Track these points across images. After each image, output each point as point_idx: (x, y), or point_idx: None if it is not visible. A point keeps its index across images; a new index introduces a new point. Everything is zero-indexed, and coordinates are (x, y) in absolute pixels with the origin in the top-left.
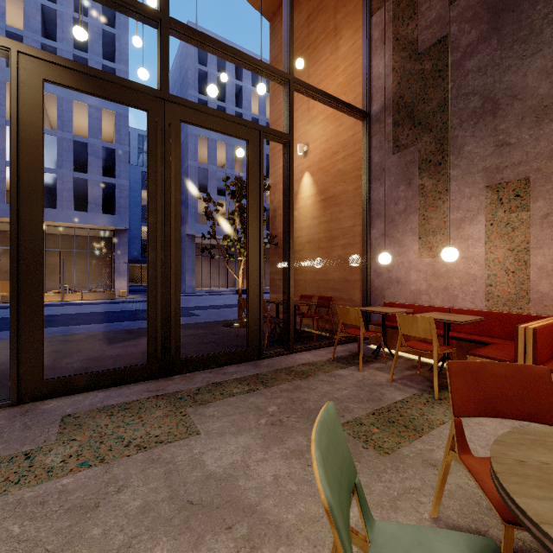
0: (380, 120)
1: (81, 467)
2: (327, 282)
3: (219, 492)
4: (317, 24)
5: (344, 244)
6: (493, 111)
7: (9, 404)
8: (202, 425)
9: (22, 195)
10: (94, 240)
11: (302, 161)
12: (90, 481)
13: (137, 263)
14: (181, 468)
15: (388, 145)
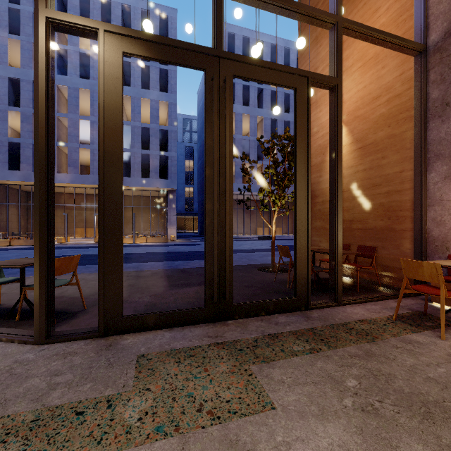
0: (442, 49)
1: (157, 433)
2: (365, 231)
3: None
4: None
5: (388, 192)
6: None
7: (97, 336)
8: (274, 394)
9: (107, 155)
10: (154, 199)
11: None
12: None
13: (182, 216)
14: None
15: None
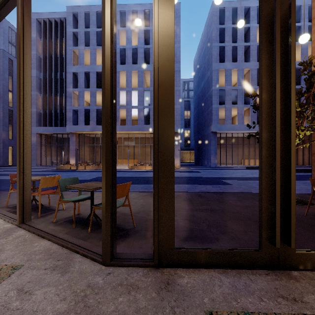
0: None
1: None
2: None
3: None
4: None
5: None
6: None
7: (152, 265)
8: None
9: (160, 88)
10: None
11: None
12: None
13: (182, 150)
14: None
15: None
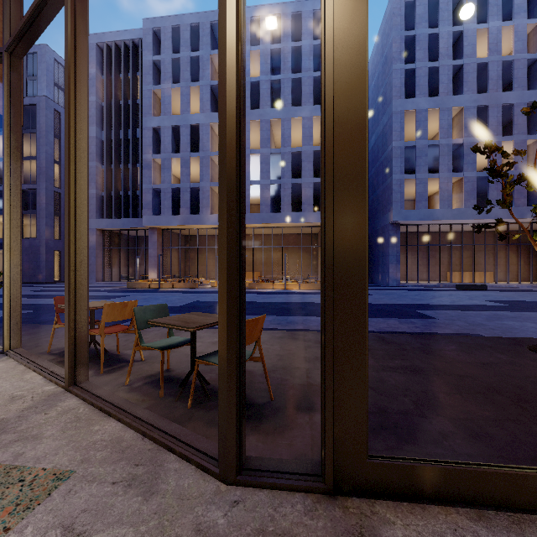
0: None
1: None
2: None
3: None
4: None
5: None
6: None
7: (322, 490)
8: None
9: (337, 126)
10: (304, 237)
11: None
12: None
13: None
14: None
15: None
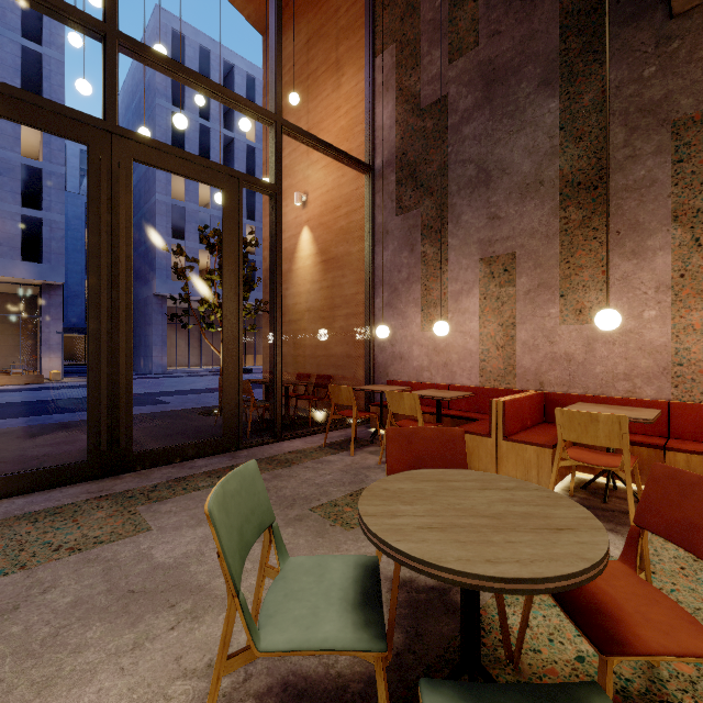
0: (384, 176)
1: None
2: (328, 358)
3: (167, 579)
4: (318, 52)
5: (347, 315)
6: (486, 182)
7: None
8: (155, 521)
9: None
10: (7, 299)
11: (301, 212)
12: (6, 588)
13: (79, 333)
14: (124, 564)
15: (392, 205)
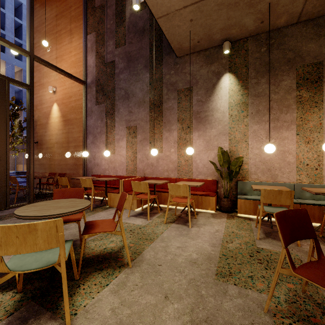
0: (91, 87)
1: None
2: (66, 165)
3: None
4: (61, 22)
5: (75, 146)
6: (128, 98)
7: None
8: None
9: None
10: None
11: (53, 96)
12: None
13: None
14: None
15: (94, 100)
